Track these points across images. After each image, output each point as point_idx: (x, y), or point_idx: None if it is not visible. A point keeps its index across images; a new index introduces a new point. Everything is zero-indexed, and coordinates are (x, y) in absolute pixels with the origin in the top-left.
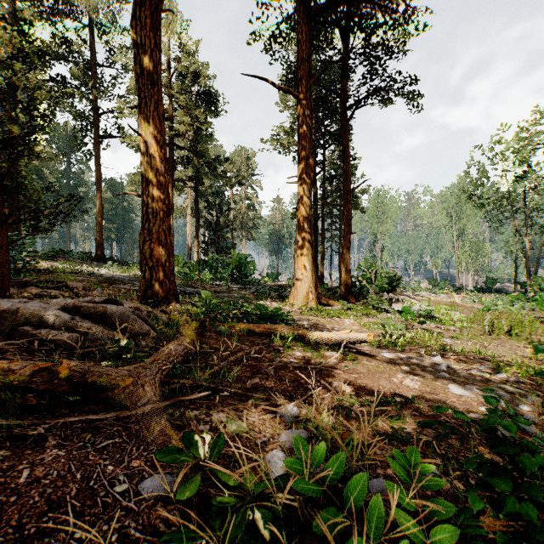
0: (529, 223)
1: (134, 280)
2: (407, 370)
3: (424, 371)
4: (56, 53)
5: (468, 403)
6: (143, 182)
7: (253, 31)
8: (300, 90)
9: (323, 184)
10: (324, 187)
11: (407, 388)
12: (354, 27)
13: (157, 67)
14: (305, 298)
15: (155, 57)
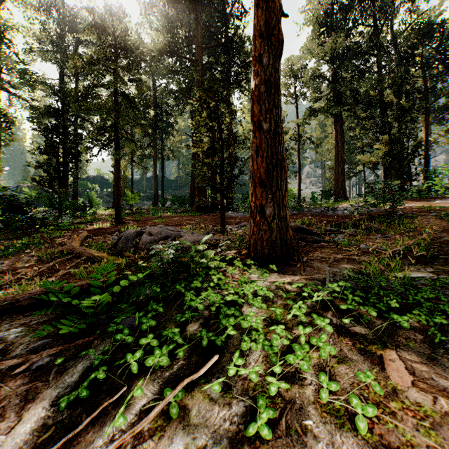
0: None
1: None
2: None
3: None
4: None
5: None
6: None
7: None
8: None
9: None
10: None
11: None
12: None
13: None
14: None
15: None
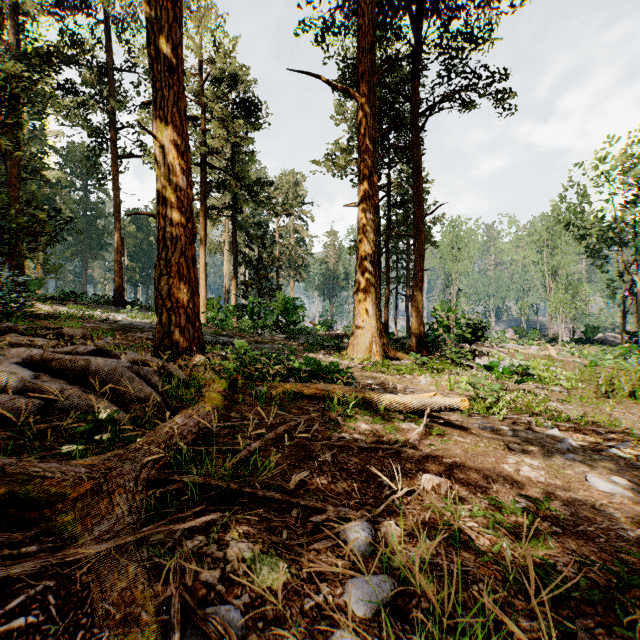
0: (639, 260)
1: None
2: (518, 450)
3: (543, 452)
4: (66, 56)
5: (627, 507)
6: (159, 198)
7: (303, 20)
8: (361, 89)
9: (388, 212)
10: (389, 215)
11: (529, 482)
12: (427, 14)
13: (178, 50)
14: (367, 350)
15: (175, 36)
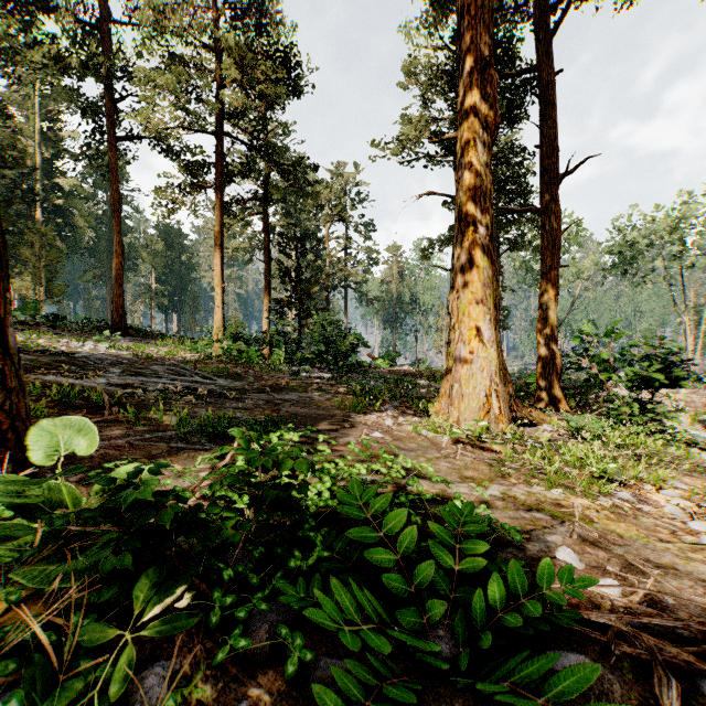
0: None
1: (122, 364)
2: None
3: None
4: (44, 2)
5: None
6: None
7: None
8: None
9: None
10: None
11: None
12: None
13: None
14: (483, 410)
15: None
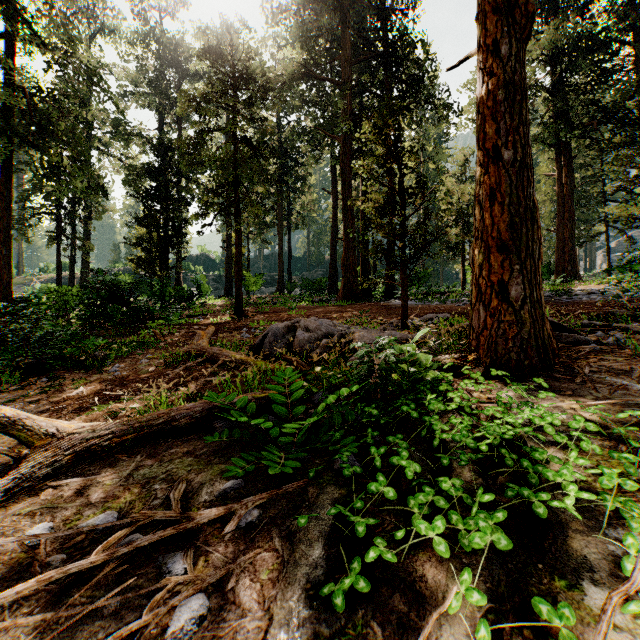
0: None
1: None
2: None
3: None
4: None
5: None
6: None
7: None
8: None
9: None
10: None
11: None
12: None
13: None
14: None
15: None
